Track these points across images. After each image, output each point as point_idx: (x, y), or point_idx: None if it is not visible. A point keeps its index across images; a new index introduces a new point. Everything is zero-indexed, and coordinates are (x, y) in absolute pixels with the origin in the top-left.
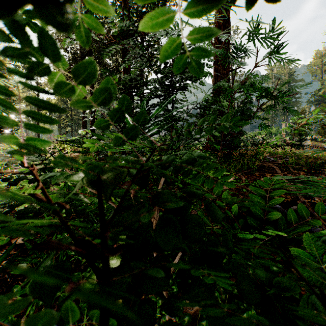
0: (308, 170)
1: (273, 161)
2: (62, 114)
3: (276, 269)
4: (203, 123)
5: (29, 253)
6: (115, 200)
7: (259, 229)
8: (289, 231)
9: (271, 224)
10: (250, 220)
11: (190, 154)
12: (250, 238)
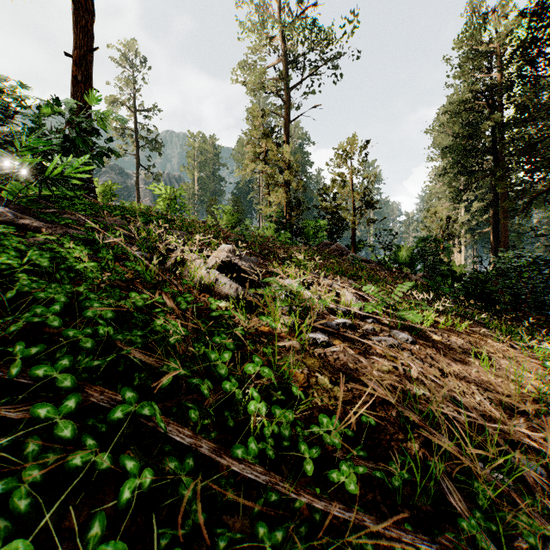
0: None
1: None
2: None
3: None
4: None
5: None
6: None
7: None
8: None
9: None
10: None
11: None
12: None
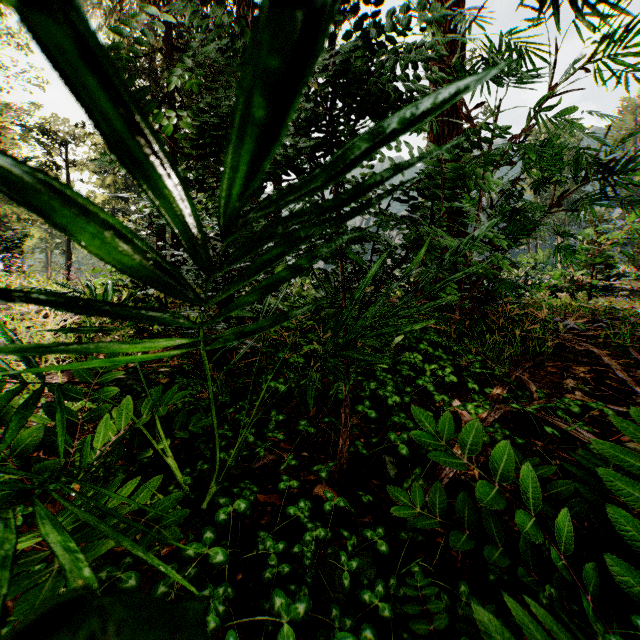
0: None
1: (571, 330)
2: None
3: None
4: None
5: None
6: (184, 473)
7: None
8: None
9: None
10: (618, 569)
11: None
12: None
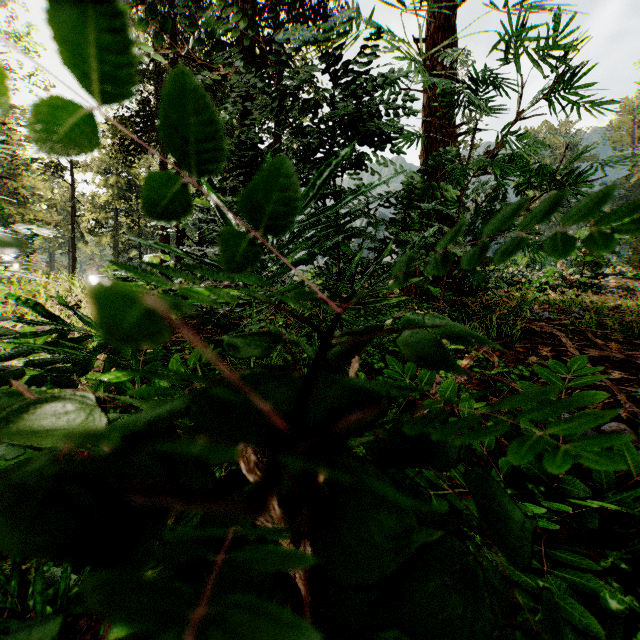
0: (626, 339)
1: (548, 320)
2: (122, 225)
3: (616, 606)
4: (504, 224)
5: (4, 552)
6: None
7: (545, 483)
8: (617, 487)
9: (575, 472)
10: None
11: (410, 319)
12: (535, 512)
